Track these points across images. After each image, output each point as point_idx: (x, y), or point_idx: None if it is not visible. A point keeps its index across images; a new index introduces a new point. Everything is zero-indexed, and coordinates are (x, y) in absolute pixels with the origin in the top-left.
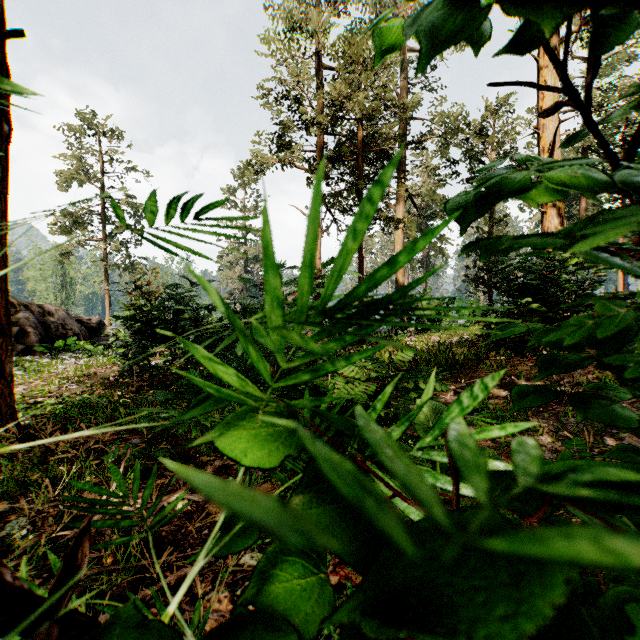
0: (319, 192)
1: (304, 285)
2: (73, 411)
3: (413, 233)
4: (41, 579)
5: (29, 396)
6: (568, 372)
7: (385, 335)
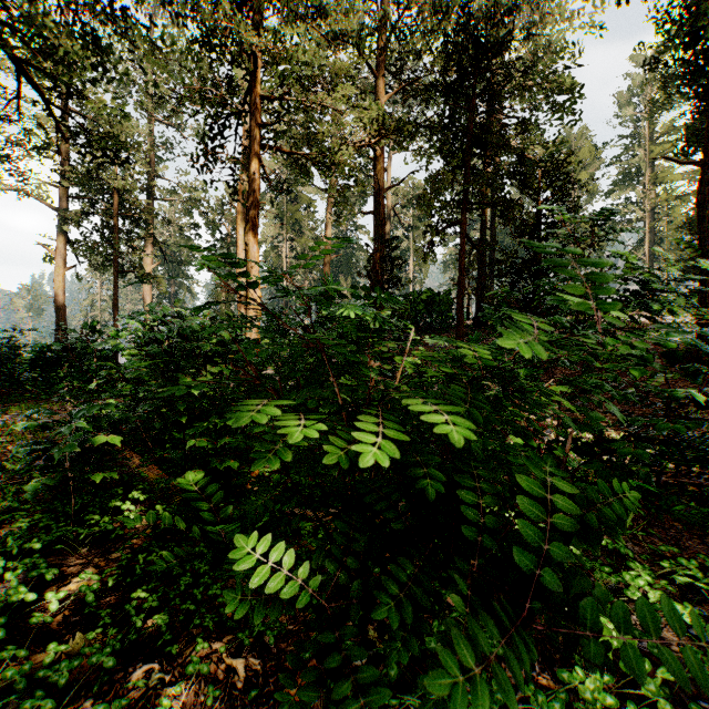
0: None
1: None
2: None
3: (164, 289)
4: None
5: None
6: None
7: None
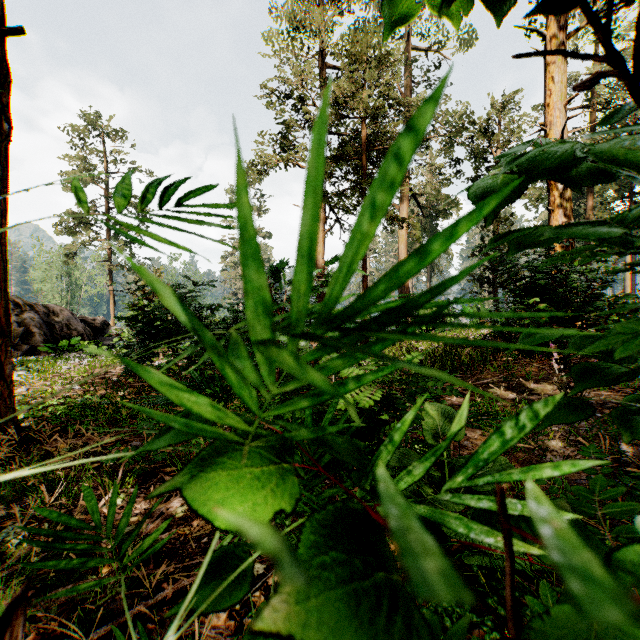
0: (319, 141)
1: (299, 282)
2: (74, 412)
3: (417, 232)
4: (34, 590)
5: (31, 397)
6: (610, 384)
7: None
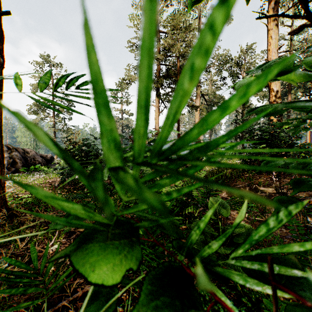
0: (152, 6)
1: (139, 127)
2: (35, 201)
3: (204, 113)
4: None
5: (15, 193)
6: None
7: None
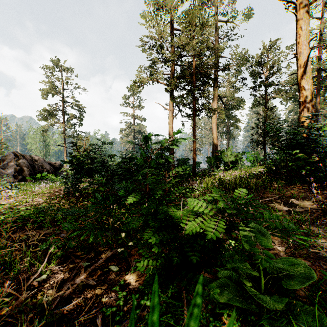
0: None
1: None
2: (33, 215)
3: (223, 116)
4: None
5: (12, 205)
6: None
7: (207, 171)
